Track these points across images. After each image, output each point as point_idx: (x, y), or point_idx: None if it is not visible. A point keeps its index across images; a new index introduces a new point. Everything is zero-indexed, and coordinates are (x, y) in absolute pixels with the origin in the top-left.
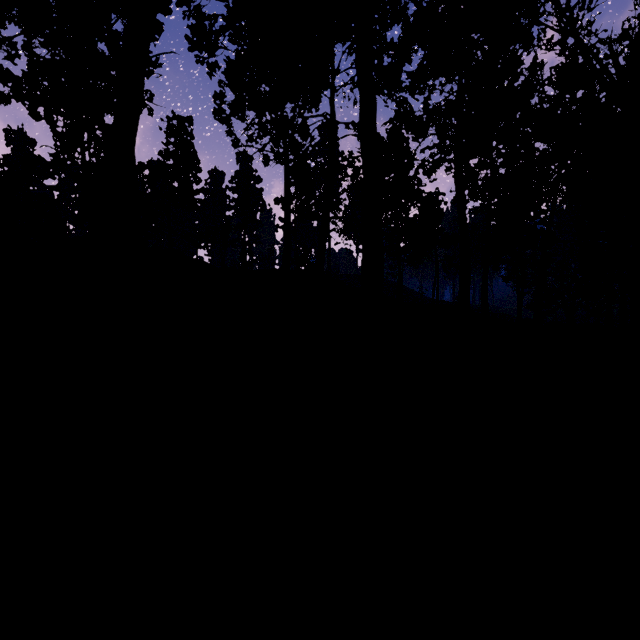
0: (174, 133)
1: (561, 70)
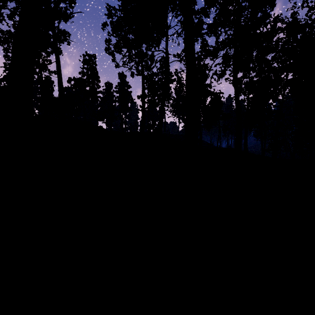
0: (86, 63)
1: (288, 24)
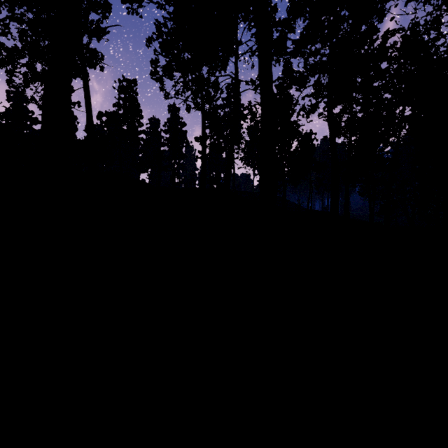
0: (124, 91)
1: (404, 40)
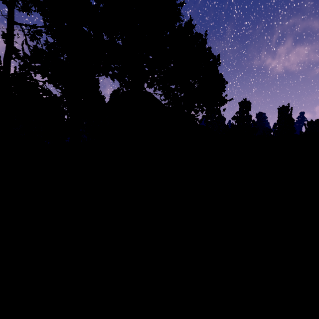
0: None
1: None
